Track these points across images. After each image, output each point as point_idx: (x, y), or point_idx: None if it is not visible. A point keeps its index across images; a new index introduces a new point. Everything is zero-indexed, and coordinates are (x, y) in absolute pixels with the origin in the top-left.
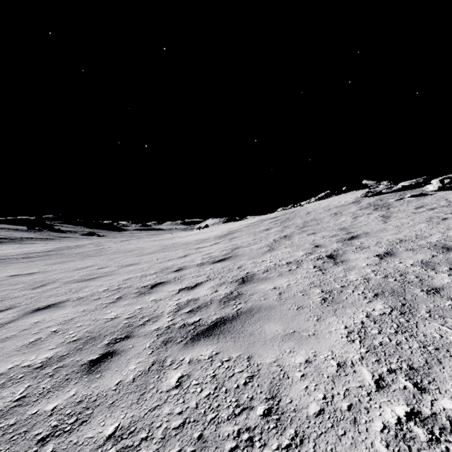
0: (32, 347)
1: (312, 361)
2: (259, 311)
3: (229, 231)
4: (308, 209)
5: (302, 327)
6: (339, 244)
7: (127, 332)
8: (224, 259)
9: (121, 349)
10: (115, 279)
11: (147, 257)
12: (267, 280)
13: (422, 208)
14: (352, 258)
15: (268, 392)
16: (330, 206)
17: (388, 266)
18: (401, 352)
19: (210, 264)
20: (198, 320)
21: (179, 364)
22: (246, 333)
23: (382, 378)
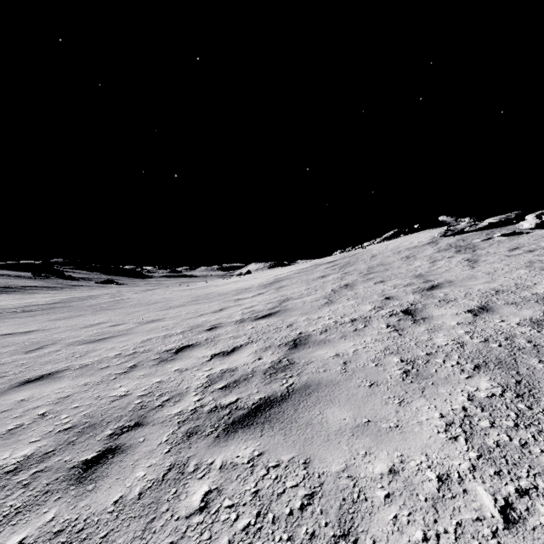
0: (9, 438)
1: (399, 472)
2: (318, 389)
3: (276, 278)
4: (373, 251)
5: (379, 414)
6: (416, 296)
7: (139, 417)
8: (270, 314)
9: (127, 444)
10: (131, 340)
11: (174, 311)
12: (326, 344)
13: (518, 250)
14: (437, 315)
15: (336, 524)
16: (400, 248)
17: (486, 326)
18: (531, 460)
19: (252, 321)
20: (235, 400)
21: (207, 470)
22: (301, 422)
23: (510, 504)
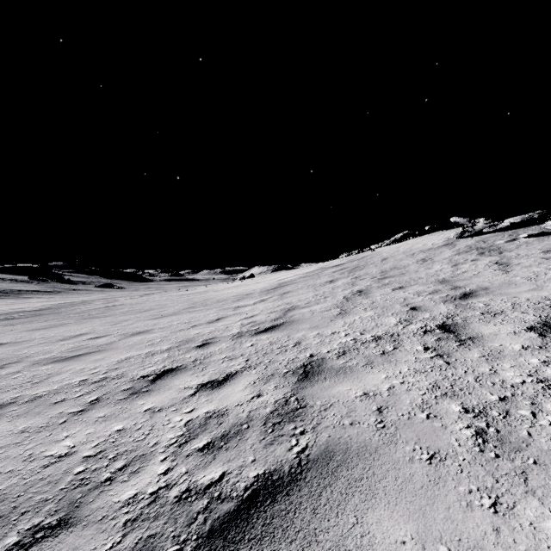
0: None
1: None
2: (346, 462)
3: (279, 283)
4: (383, 254)
5: (465, 535)
6: (449, 306)
7: (69, 504)
8: (274, 327)
9: None
10: (107, 359)
11: (166, 320)
12: (348, 374)
13: None
14: (487, 333)
15: None
16: (412, 250)
17: None
18: None
19: (251, 336)
20: (219, 478)
21: None
22: (326, 545)
23: None
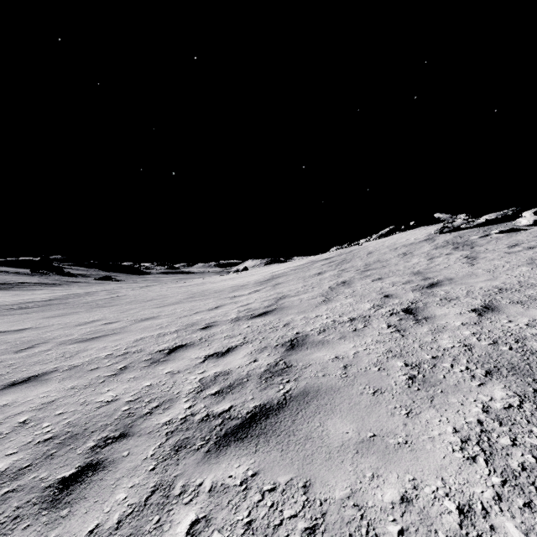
0: None
1: (413, 500)
2: (317, 396)
3: (272, 275)
4: (370, 248)
5: (385, 427)
6: (416, 294)
7: (124, 426)
8: (267, 313)
9: (109, 459)
10: (124, 339)
11: (170, 308)
12: (325, 345)
13: (517, 247)
14: (439, 314)
15: None
16: (396, 245)
17: (493, 327)
18: None
19: (247, 319)
20: (229, 408)
21: (194, 493)
22: (300, 436)
23: None
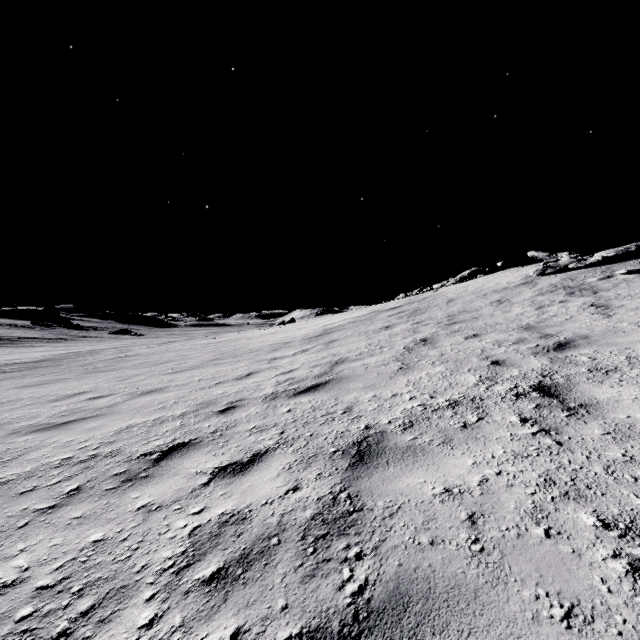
0: None
1: None
2: (430, 617)
3: (324, 329)
4: (449, 295)
5: None
6: (542, 360)
7: None
8: (317, 387)
9: None
10: (103, 427)
11: (185, 375)
12: (419, 458)
13: None
14: (605, 399)
15: None
16: (484, 290)
17: None
18: None
19: (288, 397)
20: None
21: None
22: None
23: None
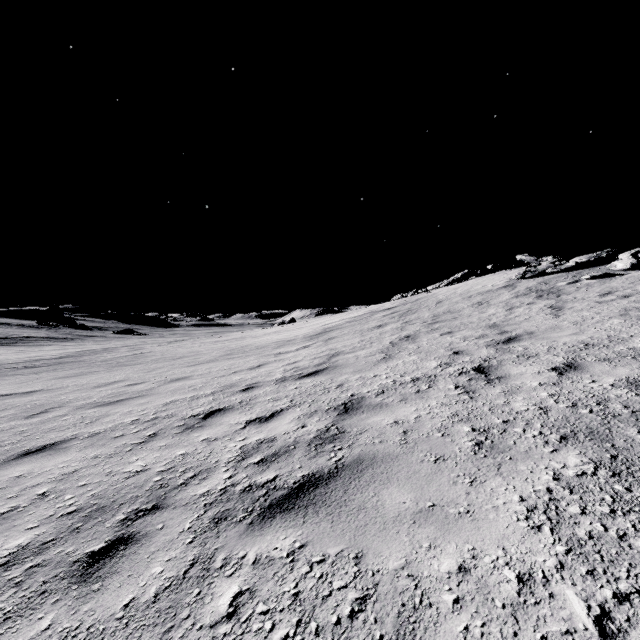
0: (1, 523)
1: (471, 570)
2: (372, 464)
3: (324, 328)
4: (439, 296)
5: (446, 496)
6: (490, 350)
7: (157, 498)
8: (317, 372)
9: (142, 532)
10: (152, 402)
11: (204, 367)
12: (383, 409)
13: (610, 295)
14: (515, 373)
15: (394, 637)
16: (470, 292)
17: (574, 387)
18: (631, 556)
19: (295, 380)
20: (274, 478)
21: (237, 565)
22: (352, 506)
23: (607, 613)
